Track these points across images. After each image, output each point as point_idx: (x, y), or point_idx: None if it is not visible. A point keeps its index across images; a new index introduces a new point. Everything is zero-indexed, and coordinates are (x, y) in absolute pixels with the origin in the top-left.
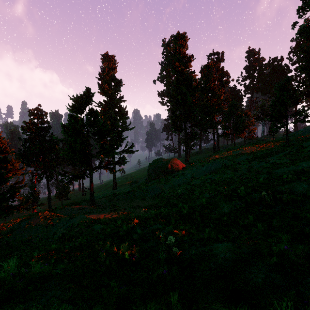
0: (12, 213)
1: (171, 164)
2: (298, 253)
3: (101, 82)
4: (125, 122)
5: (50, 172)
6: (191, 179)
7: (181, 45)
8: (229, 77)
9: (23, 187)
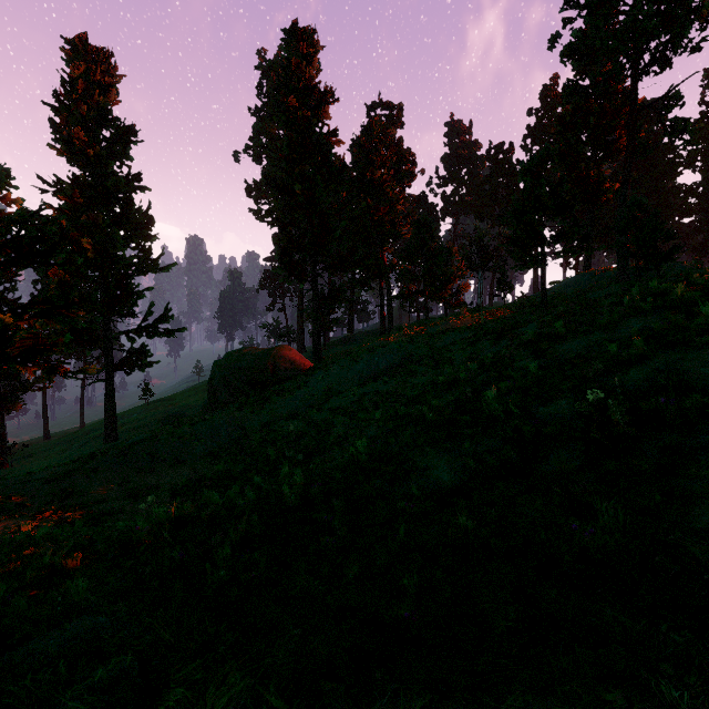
0: None
1: (274, 360)
2: None
3: (63, 117)
4: (147, 251)
5: None
6: (327, 397)
7: (304, 56)
8: (414, 164)
9: None
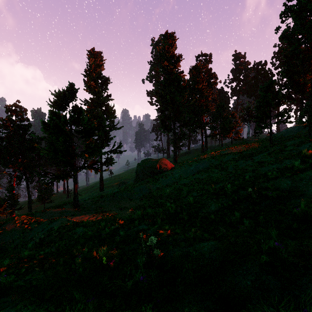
0: None
1: (159, 164)
2: (290, 250)
3: (88, 78)
4: (112, 122)
5: (30, 173)
6: (179, 179)
7: (170, 44)
8: (216, 78)
9: None
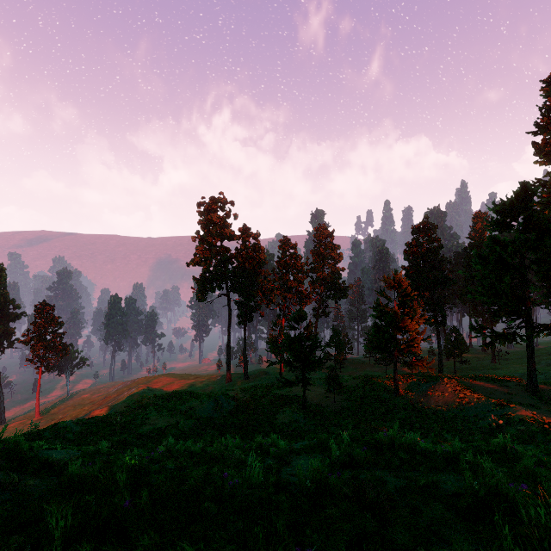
0: (415, 369)
1: None
2: None
3: (543, 138)
4: None
5: (443, 317)
6: None
7: None
8: None
9: (425, 339)
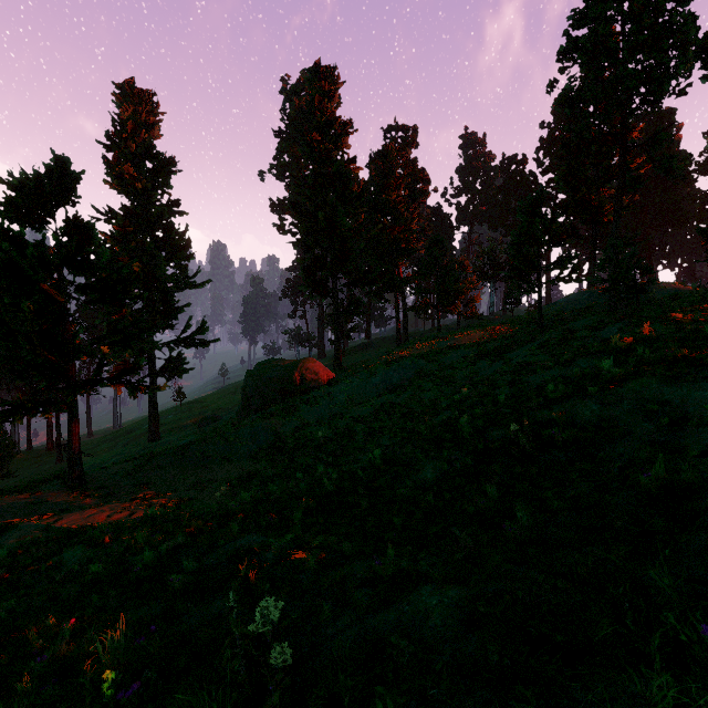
0: None
1: (301, 372)
2: None
3: (115, 155)
4: (184, 269)
5: None
6: (348, 407)
7: (326, 93)
8: (428, 183)
9: None
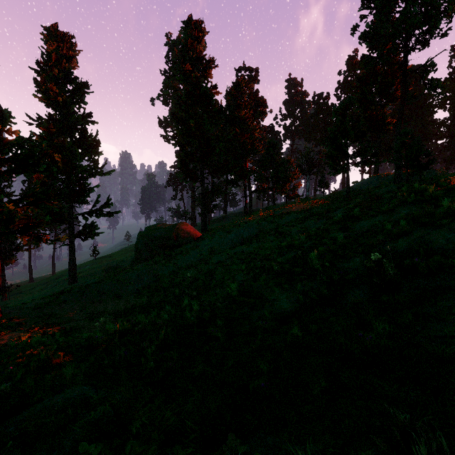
0: None
1: (177, 232)
2: None
3: (42, 77)
4: (95, 162)
5: None
6: (210, 255)
7: (196, 38)
8: (266, 106)
9: None
